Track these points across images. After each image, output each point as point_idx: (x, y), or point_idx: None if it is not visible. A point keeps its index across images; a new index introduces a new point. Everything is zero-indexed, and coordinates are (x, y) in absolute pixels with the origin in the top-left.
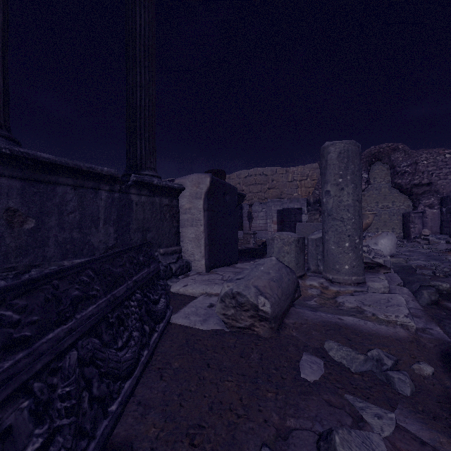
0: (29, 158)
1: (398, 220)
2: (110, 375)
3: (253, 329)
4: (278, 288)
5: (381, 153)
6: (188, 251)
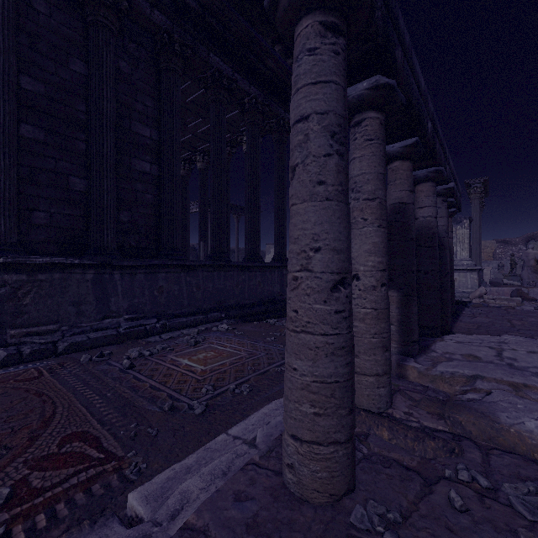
0: None
1: None
2: None
3: None
4: None
5: (534, 236)
6: (486, 280)
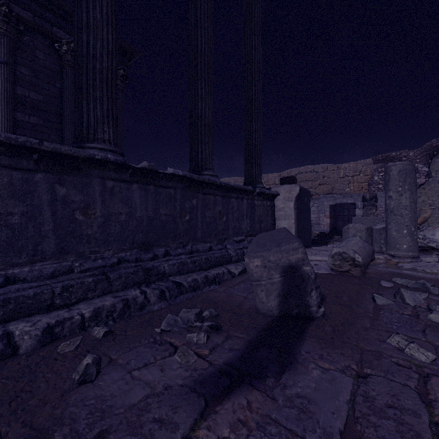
0: (227, 186)
1: None
2: None
3: (349, 272)
4: (364, 251)
5: None
6: None
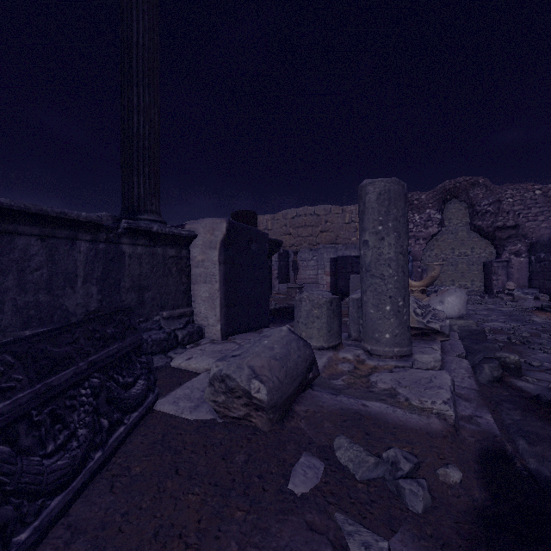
0: None
1: (478, 271)
2: (24, 493)
3: (250, 420)
4: (281, 368)
5: (458, 188)
6: (201, 314)
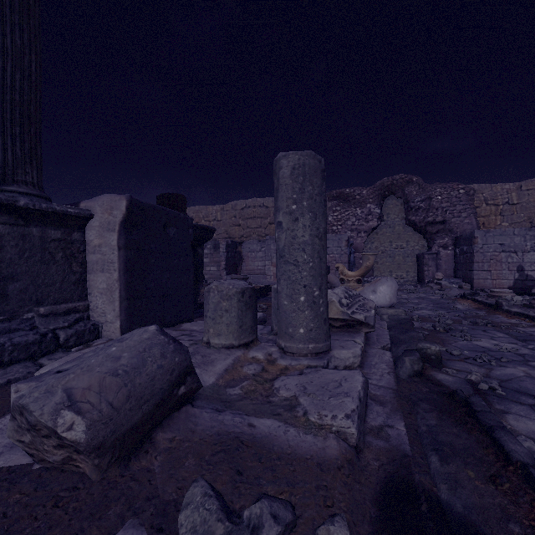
0: None
1: (412, 262)
2: None
3: (76, 464)
4: (122, 388)
5: (395, 185)
6: (98, 309)
